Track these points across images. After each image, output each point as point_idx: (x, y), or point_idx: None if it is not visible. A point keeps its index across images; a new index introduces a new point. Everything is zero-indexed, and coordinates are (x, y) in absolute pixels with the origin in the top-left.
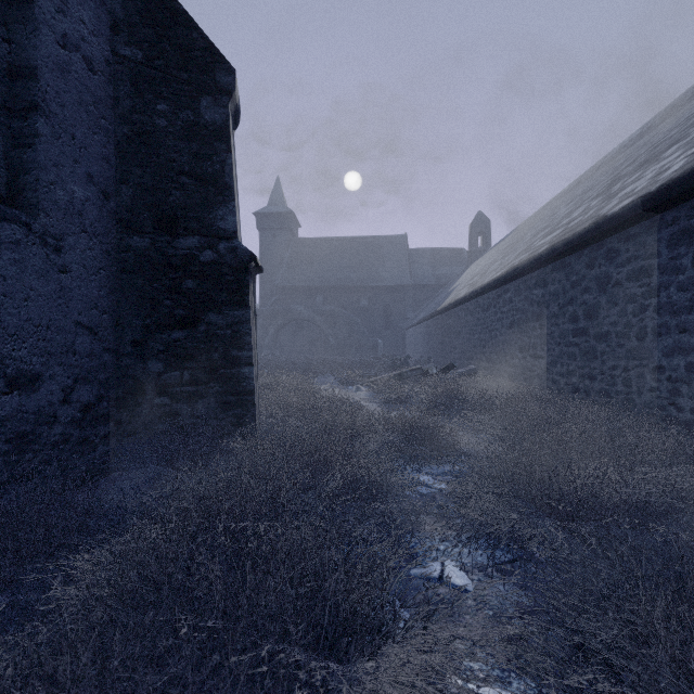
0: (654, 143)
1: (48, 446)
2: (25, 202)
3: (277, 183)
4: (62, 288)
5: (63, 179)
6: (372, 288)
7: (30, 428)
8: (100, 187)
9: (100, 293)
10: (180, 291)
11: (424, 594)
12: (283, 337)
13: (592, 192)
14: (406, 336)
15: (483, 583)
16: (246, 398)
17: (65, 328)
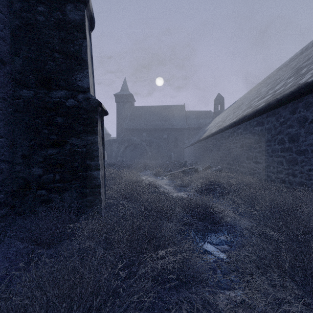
0: None
1: None
2: None
3: (124, 81)
4: None
5: None
6: (168, 129)
7: None
8: None
9: None
10: (53, 124)
11: None
12: (127, 152)
13: (283, 77)
14: (184, 151)
15: None
16: (95, 190)
17: None
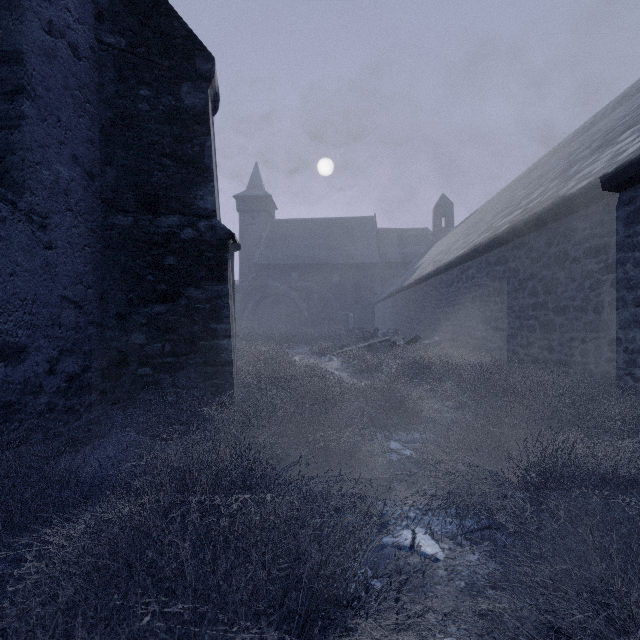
0: (607, 129)
1: (33, 415)
2: (11, 181)
3: (255, 169)
4: (47, 264)
5: (49, 159)
6: (343, 266)
7: (16, 398)
8: (85, 167)
9: (85, 269)
10: (162, 267)
11: (396, 564)
12: (261, 311)
13: (549, 175)
14: (374, 310)
15: (453, 553)
16: (225, 368)
17: (51, 302)
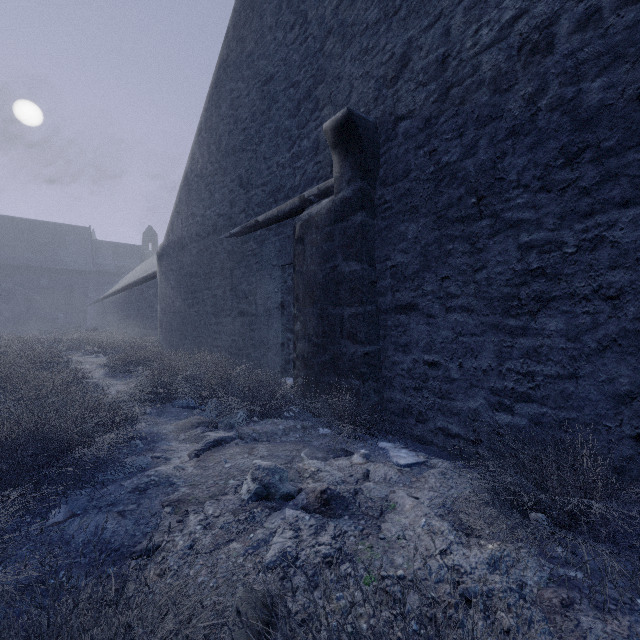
0: None
1: None
2: None
3: None
4: None
5: None
6: (54, 270)
7: None
8: None
9: None
10: None
11: None
12: None
13: None
14: (87, 311)
15: None
16: None
17: None
